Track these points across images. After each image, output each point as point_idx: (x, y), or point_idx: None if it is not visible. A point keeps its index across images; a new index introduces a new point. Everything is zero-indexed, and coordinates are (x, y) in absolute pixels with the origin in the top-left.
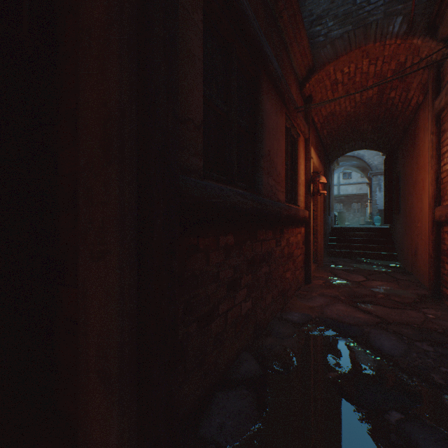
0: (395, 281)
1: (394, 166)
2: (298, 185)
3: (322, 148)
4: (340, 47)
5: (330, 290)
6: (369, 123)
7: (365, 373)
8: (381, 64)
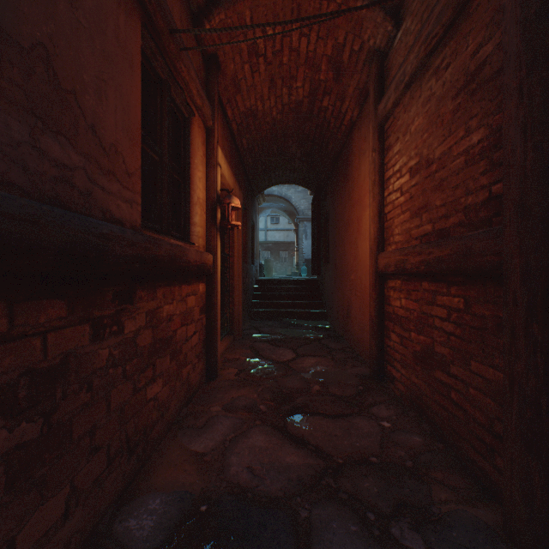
0: (330, 354)
1: (323, 206)
2: (192, 204)
3: (242, 167)
4: None
5: (246, 391)
6: (299, 145)
7: None
8: (316, 39)
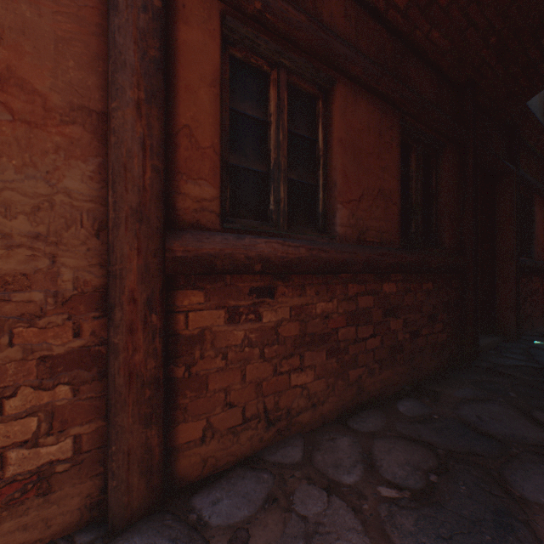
0: None
1: None
2: None
3: None
4: None
5: None
6: None
7: None
8: None
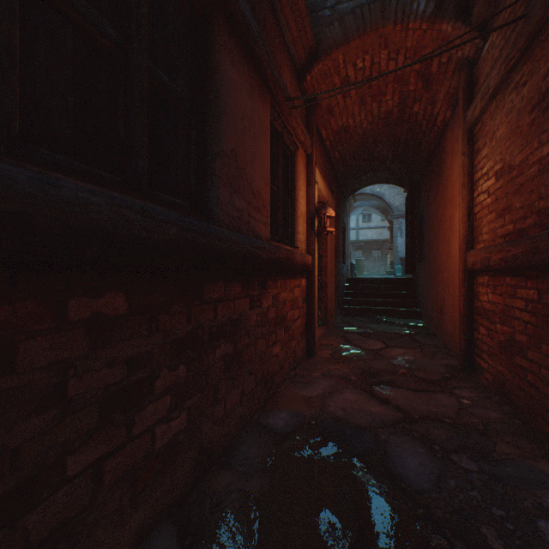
0: (420, 348)
1: (417, 204)
2: (297, 218)
3: (334, 176)
4: (351, 27)
5: (339, 366)
6: (390, 148)
7: (378, 548)
8: (403, 60)
